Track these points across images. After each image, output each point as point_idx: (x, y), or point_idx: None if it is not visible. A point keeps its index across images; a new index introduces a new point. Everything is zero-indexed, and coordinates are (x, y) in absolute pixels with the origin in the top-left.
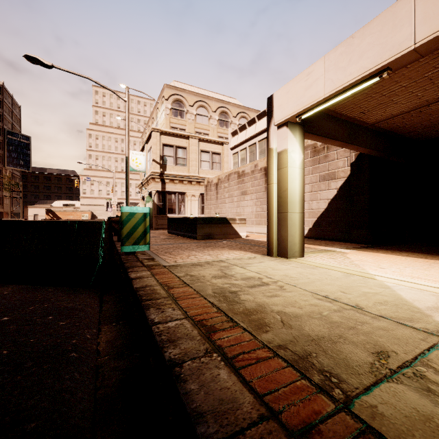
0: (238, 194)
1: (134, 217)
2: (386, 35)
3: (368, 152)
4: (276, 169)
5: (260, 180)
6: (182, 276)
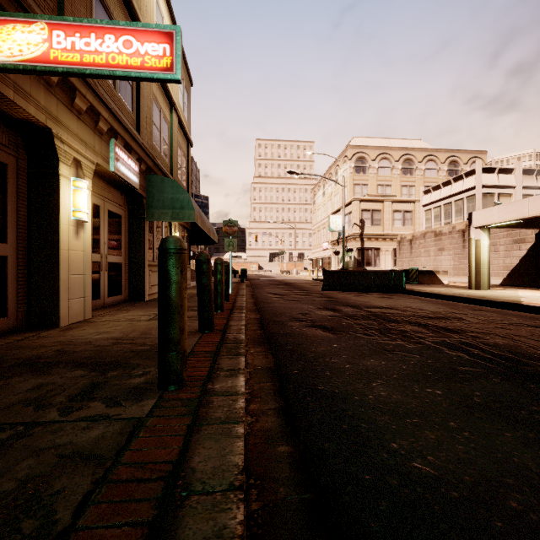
0: (435, 250)
1: (413, 271)
2: (520, 209)
3: None
4: (473, 248)
5: (458, 239)
6: (435, 291)
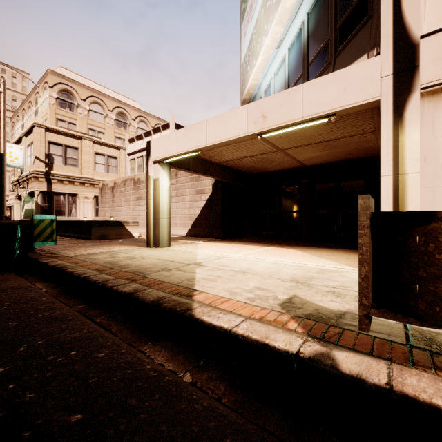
0: (134, 199)
1: (44, 222)
2: (198, 135)
3: (219, 179)
4: (152, 190)
5: None
6: (83, 259)
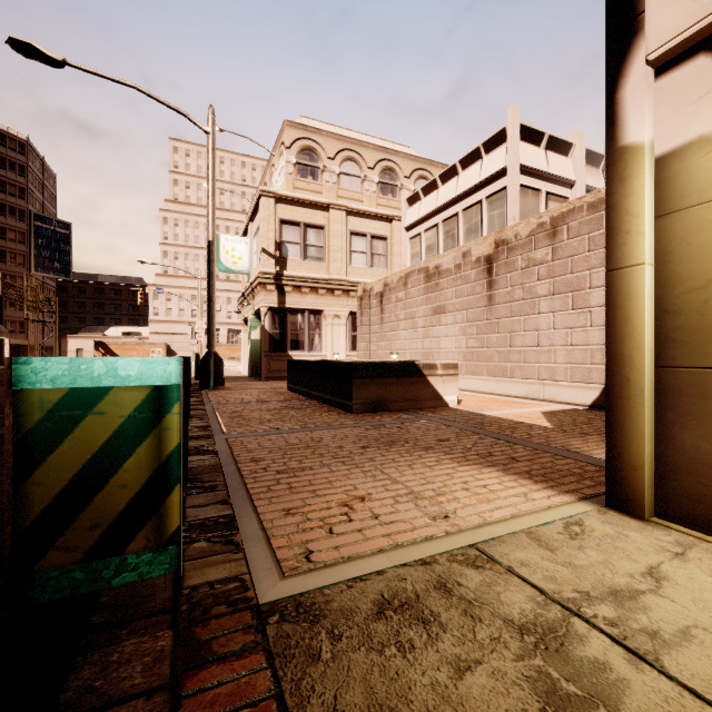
0: (426, 312)
1: (97, 410)
2: None
3: None
4: (649, 214)
5: (476, 282)
6: None
